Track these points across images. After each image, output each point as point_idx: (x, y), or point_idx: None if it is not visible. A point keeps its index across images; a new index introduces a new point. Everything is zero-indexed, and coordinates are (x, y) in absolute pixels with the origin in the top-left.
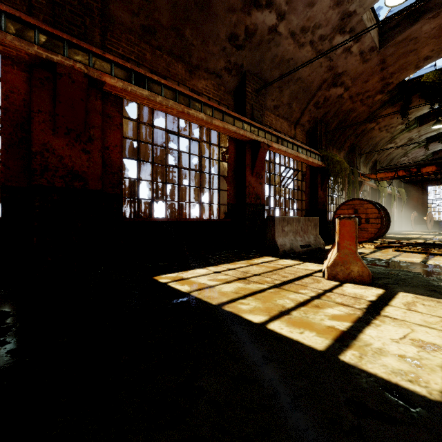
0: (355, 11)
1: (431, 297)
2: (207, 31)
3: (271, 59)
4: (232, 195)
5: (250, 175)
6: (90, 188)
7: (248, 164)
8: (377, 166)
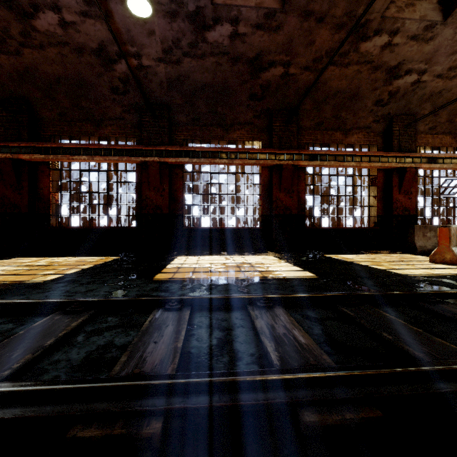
0: None
1: None
2: (357, 107)
3: (419, 99)
4: (381, 209)
5: (397, 193)
6: (292, 213)
7: (396, 185)
8: None
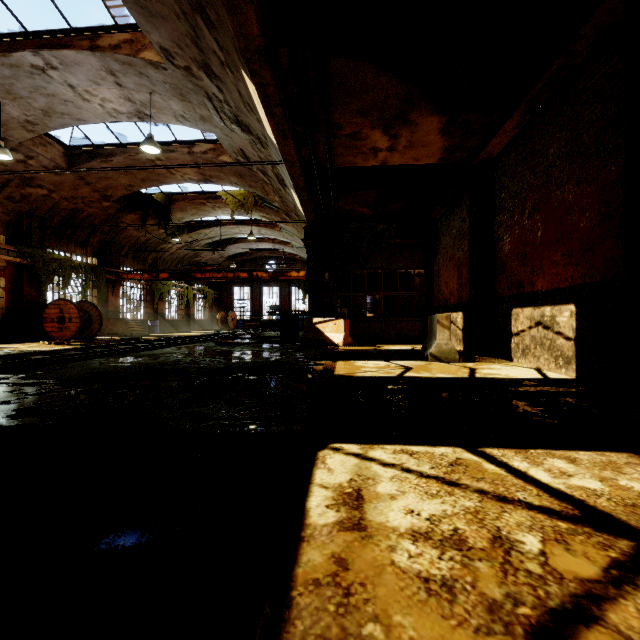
0: (6, 138)
1: None
2: None
3: None
4: None
5: None
6: None
7: None
8: (159, 264)
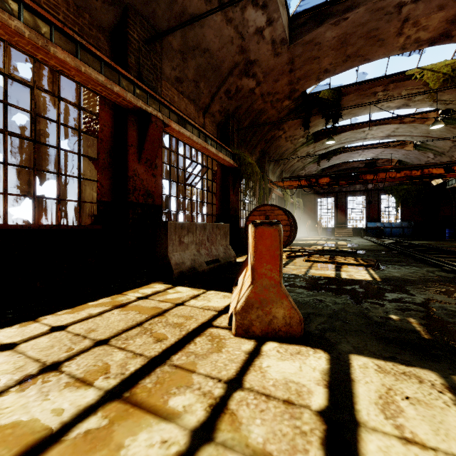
0: None
1: (398, 362)
2: None
3: (168, 3)
4: (106, 188)
5: (136, 160)
6: None
7: (133, 144)
8: (283, 175)
